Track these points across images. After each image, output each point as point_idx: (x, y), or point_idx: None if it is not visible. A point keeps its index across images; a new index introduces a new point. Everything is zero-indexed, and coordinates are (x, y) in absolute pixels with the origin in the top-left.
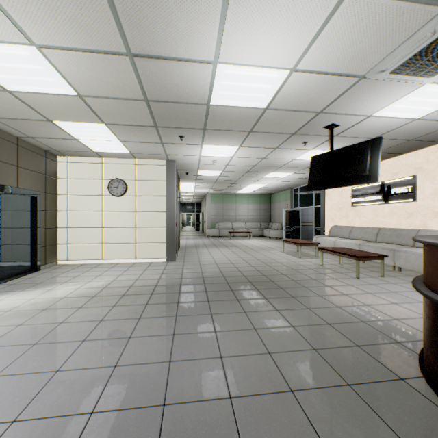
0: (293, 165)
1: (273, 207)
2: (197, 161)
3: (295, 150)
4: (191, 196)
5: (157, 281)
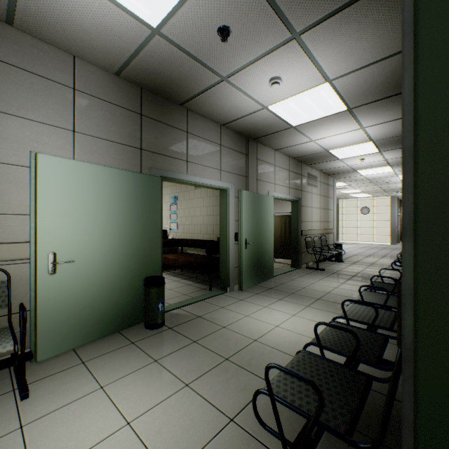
0: None
1: None
2: None
3: None
4: None
5: (386, 247)
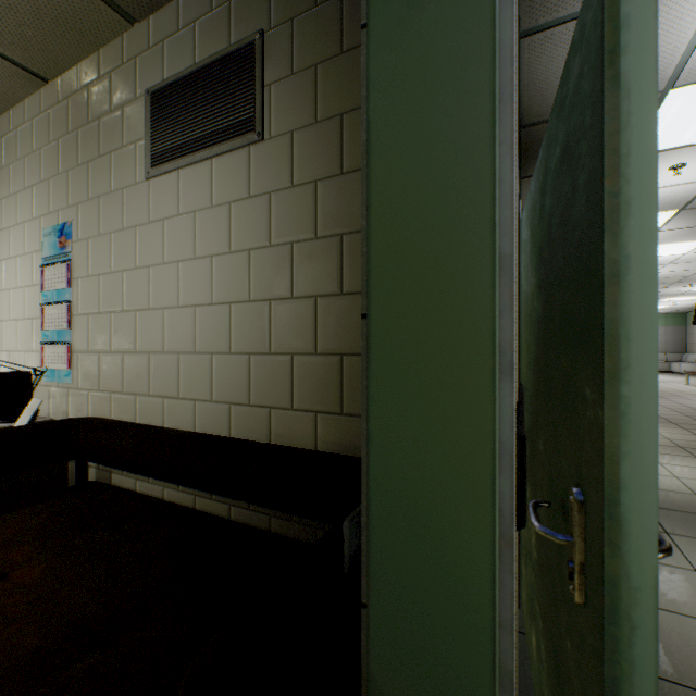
0: (694, 293)
1: (689, 330)
2: None
3: (685, 287)
4: None
5: None
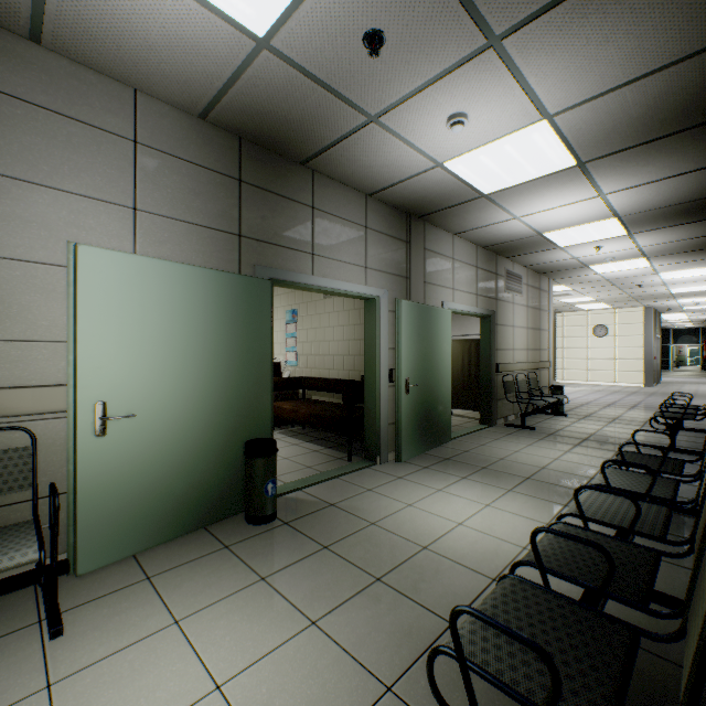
0: None
1: None
2: (676, 304)
3: None
4: (685, 322)
5: (636, 391)
